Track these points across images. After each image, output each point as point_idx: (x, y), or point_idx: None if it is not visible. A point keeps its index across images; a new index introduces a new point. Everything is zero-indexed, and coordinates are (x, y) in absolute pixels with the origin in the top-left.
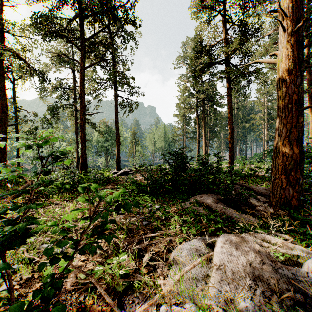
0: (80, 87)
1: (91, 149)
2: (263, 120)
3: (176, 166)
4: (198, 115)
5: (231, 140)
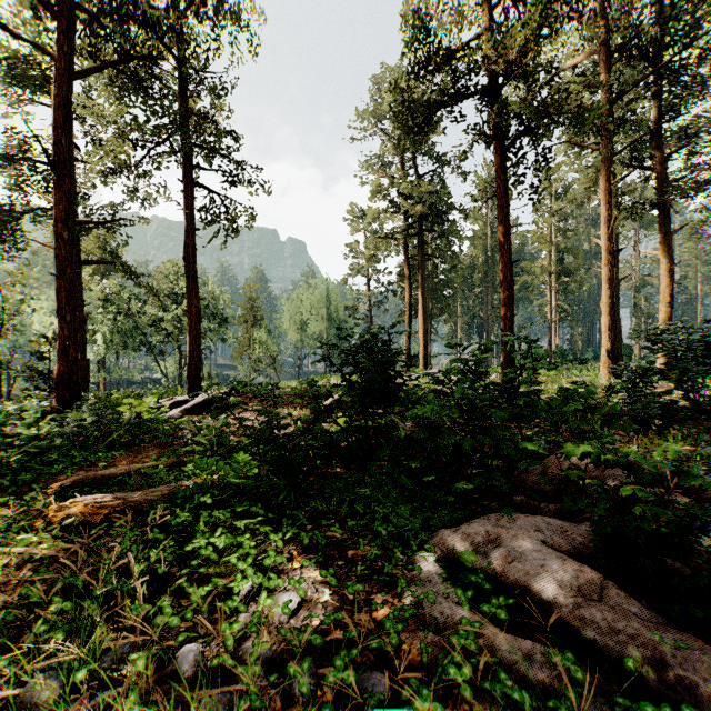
0: (56, 132)
1: (134, 337)
2: (547, 275)
3: (365, 388)
4: (407, 257)
5: (509, 311)
